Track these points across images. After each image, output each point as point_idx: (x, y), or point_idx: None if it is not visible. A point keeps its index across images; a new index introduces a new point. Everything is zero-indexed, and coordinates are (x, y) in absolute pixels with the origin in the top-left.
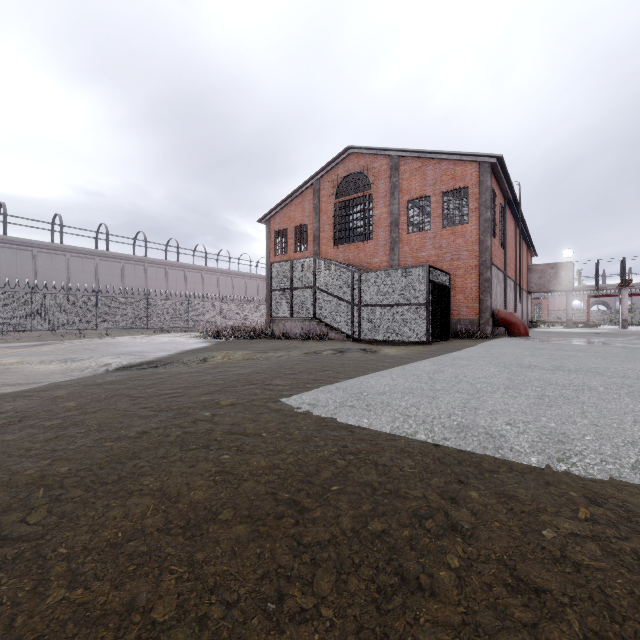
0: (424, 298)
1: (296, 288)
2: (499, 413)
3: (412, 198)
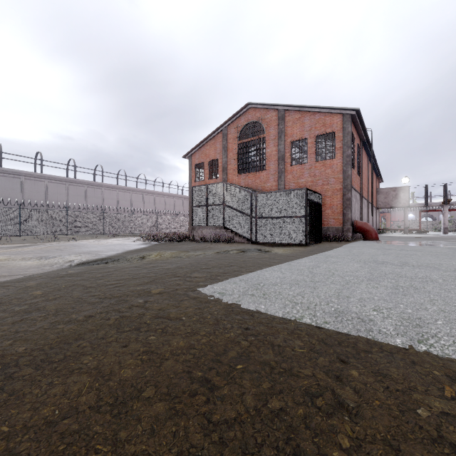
0: (303, 212)
1: (210, 205)
2: (366, 301)
3: (294, 140)
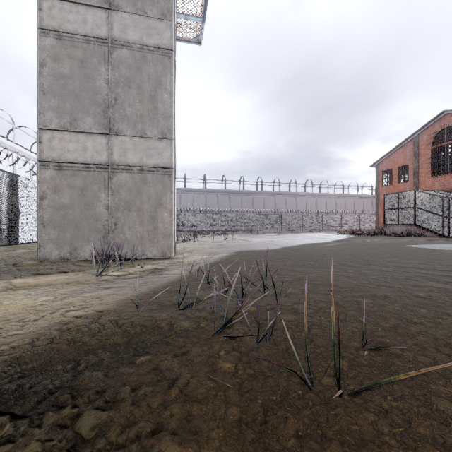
0: None
1: (401, 208)
2: None
3: None
